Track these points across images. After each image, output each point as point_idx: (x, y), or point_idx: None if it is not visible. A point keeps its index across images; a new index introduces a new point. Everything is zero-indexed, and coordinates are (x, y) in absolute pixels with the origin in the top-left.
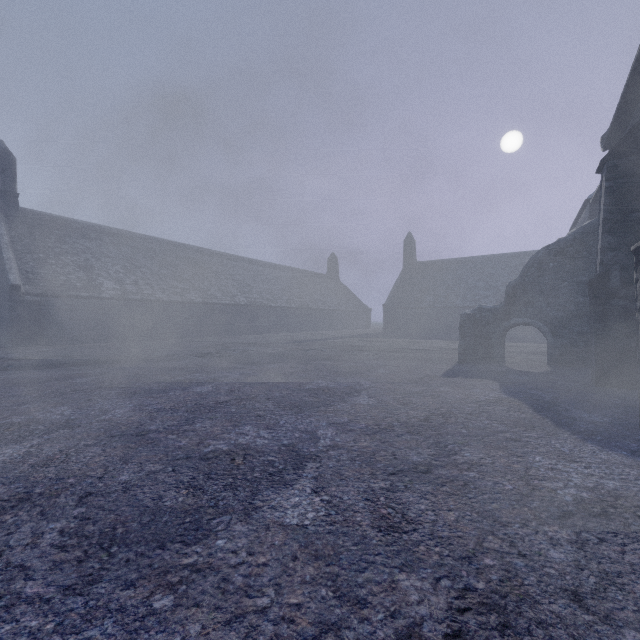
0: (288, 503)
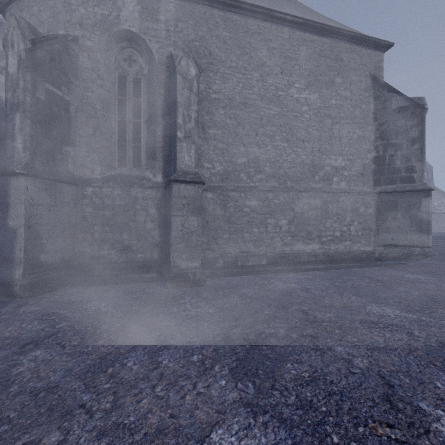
0: (249, 444)
